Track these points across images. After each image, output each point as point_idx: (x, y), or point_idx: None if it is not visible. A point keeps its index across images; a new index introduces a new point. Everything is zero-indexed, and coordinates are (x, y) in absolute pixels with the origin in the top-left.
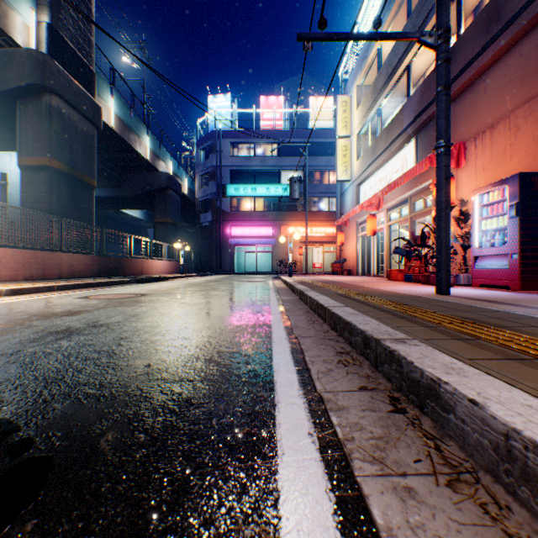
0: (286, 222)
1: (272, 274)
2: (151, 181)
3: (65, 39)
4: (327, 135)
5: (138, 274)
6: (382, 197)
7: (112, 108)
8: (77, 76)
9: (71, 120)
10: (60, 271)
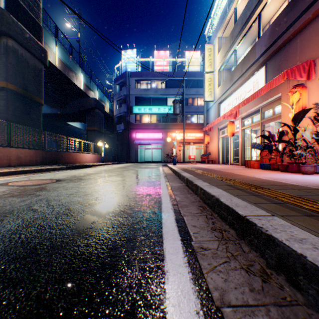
0: (170, 130)
1: (162, 163)
2: (85, 103)
3: (19, 1)
4: (196, 75)
5: (72, 163)
6: (238, 110)
7: (56, 53)
8: (28, 27)
9: (23, 57)
10: (9, 161)
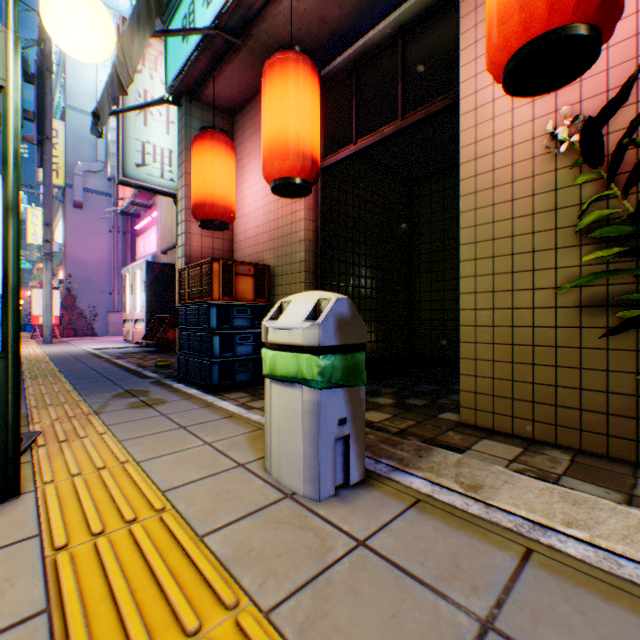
0: (26, 287)
1: None
2: None
3: None
4: None
5: None
6: None
7: None
8: None
9: None
10: None
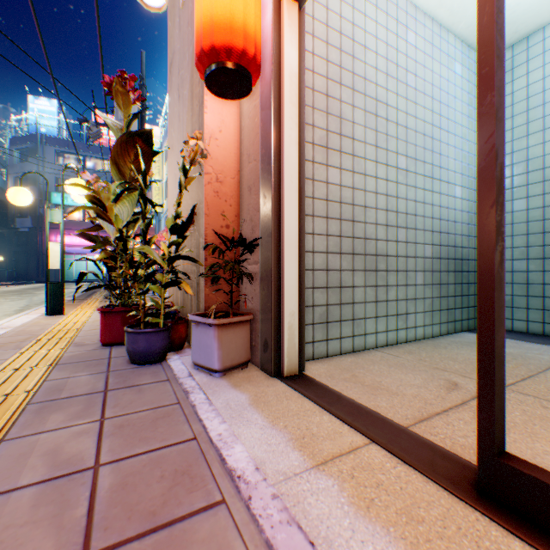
0: None
1: None
2: None
3: None
4: None
5: None
6: None
7: None
8: None
9: None
10: None
